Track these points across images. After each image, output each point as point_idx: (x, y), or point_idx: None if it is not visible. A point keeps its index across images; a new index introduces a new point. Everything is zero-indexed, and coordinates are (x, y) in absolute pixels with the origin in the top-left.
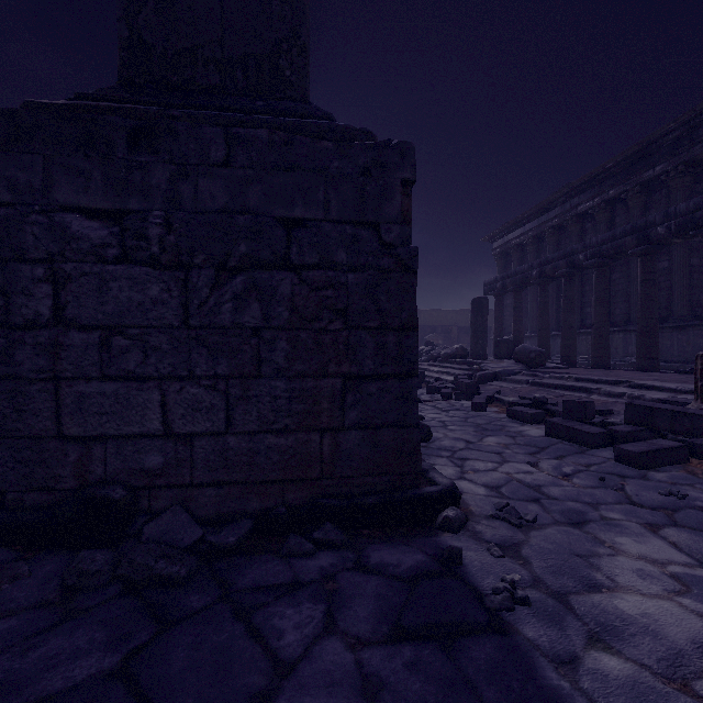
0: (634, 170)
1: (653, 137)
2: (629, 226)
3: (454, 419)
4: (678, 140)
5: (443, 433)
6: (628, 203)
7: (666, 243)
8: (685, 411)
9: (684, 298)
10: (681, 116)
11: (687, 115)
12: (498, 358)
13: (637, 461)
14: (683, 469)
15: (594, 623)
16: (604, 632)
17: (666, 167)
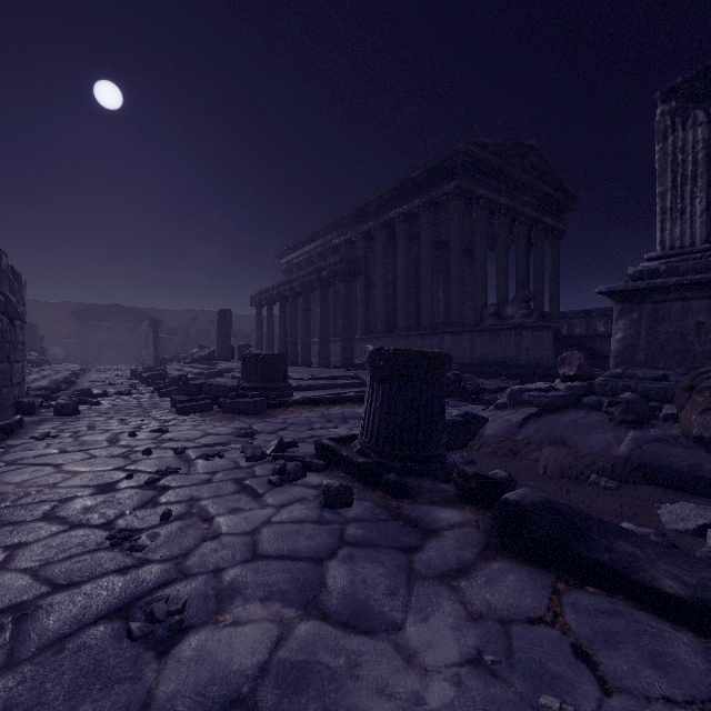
0: (359, 222)
1: (365, 202)
2: (314, 268)
3: (130, 403)
4: (378, 207)
5: (98, 410)
6: (357, 245)
7: (331, 282)
8: (222, 384)
9: (382, 317)
10: (377, 193)
11: (379, 193)
12: (240, 360)
13: (179, 412)
14: (203, 414)
15: (6, 456)
16: (5, 457)
17: (373, 225)
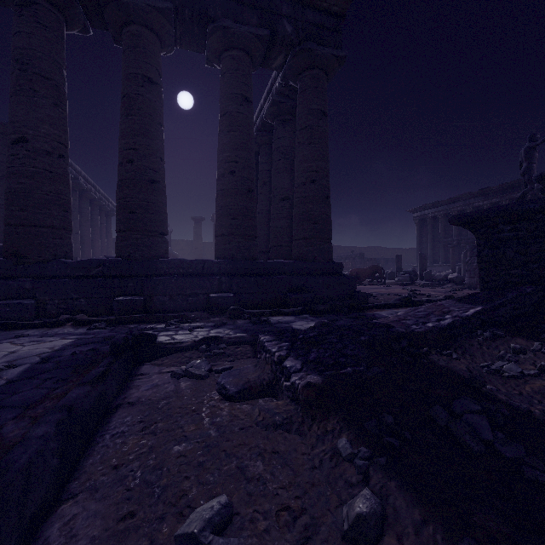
0: (506, 192)
1: (517, 181)
2: None
3: None
4: None
5: None
6: None
7: None
8: None
9: None
10: None
11: None
12: None
13: None
14: None
15: None
16: None
17: None
